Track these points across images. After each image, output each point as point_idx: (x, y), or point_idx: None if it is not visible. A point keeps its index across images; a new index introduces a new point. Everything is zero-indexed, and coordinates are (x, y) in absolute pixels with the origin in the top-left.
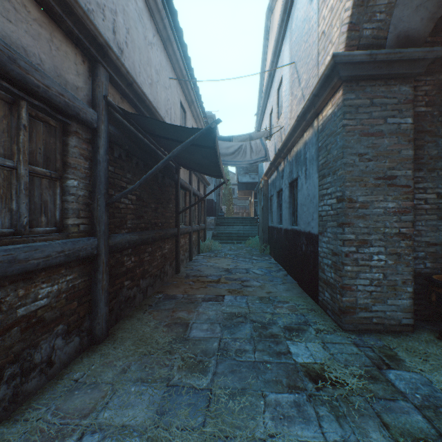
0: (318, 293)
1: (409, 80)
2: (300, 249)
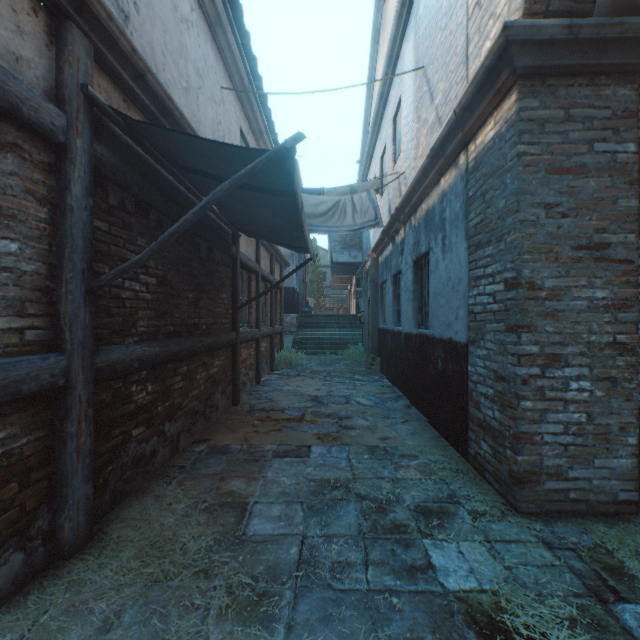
0: (466, 442)
1: (632, 77)
2: (433, 367)
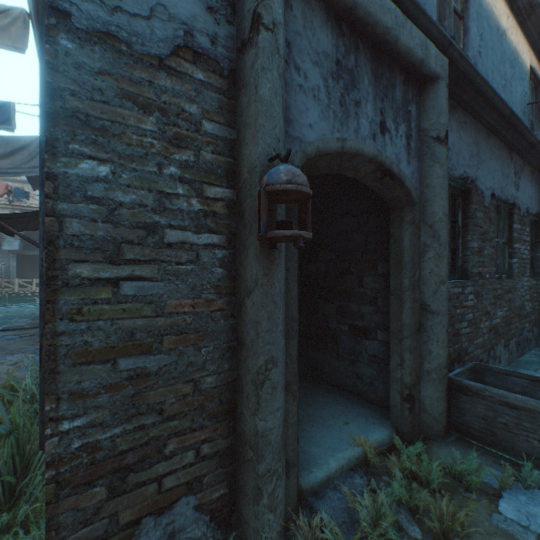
0: None
1: None
2: None
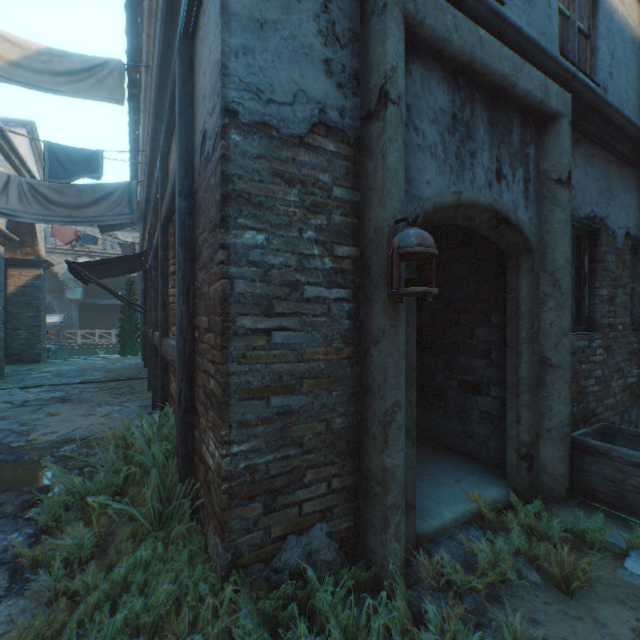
0: None
1: None
2: None
